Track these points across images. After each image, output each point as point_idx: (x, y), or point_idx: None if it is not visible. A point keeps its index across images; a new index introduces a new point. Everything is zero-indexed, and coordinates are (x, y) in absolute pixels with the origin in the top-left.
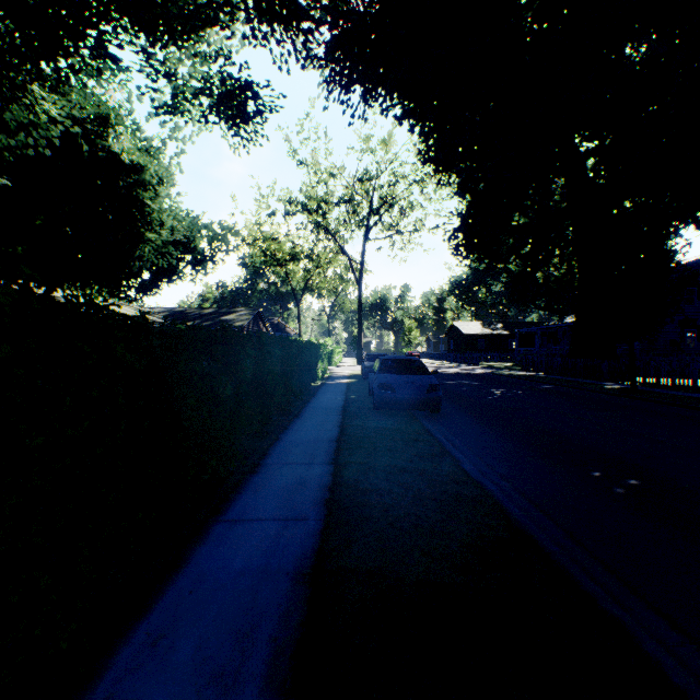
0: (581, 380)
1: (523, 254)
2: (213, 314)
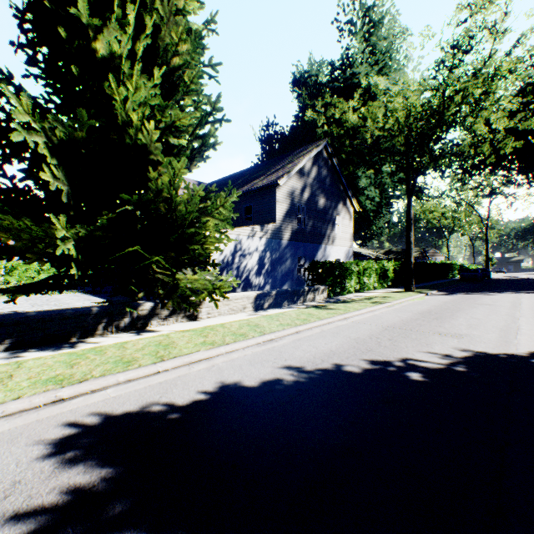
0: None
1: None
2: (402, 252)
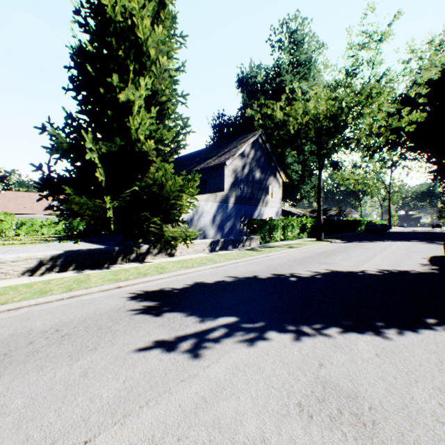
0: None
1: None
2: (324, 210)
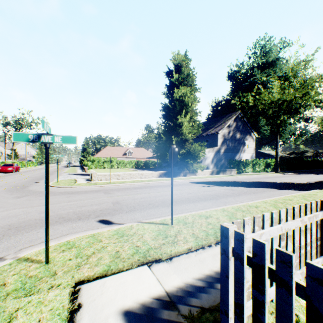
0: None
1: None
2: (301, 153)
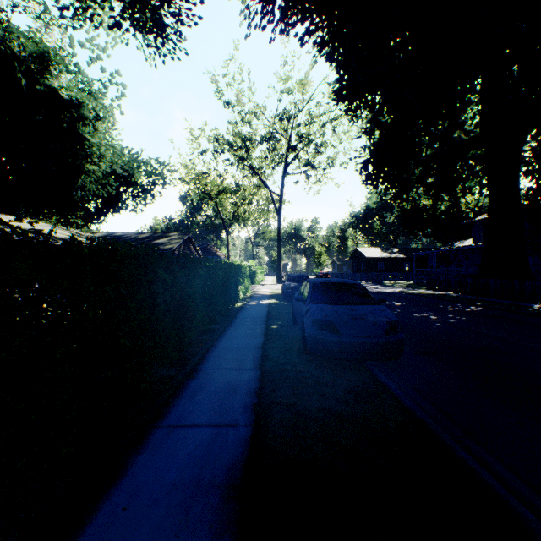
0: (500, 300)
1: (428, 183)
2: (147, 238)
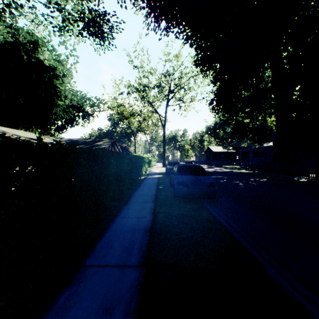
0: (281, 175)
1: (246, 111)
2: (91, 142)
